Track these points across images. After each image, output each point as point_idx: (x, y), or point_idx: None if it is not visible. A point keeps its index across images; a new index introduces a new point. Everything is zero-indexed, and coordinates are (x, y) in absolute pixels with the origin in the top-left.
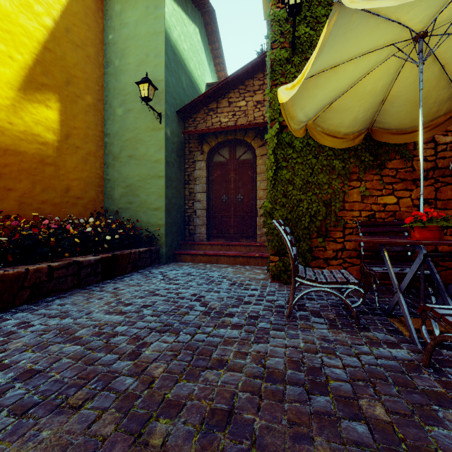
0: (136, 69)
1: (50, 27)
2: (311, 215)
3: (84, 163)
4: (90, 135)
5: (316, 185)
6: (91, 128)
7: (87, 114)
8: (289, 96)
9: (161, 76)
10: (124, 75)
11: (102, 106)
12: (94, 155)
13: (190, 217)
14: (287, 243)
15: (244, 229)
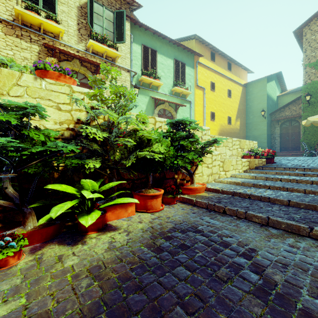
0: (257, 105)
1: (238, 103)
2: (315, 141)
3: (243, 132)
4: (243, 125)
5: (316, 134)
6: (244, 123)
7: (243, 120)
8: (303, 124)
9: (265, 106)
10: (253, 107)
11: (245, 116)
12: (244, 129)
13: (273, 145)
14: (303, 145)
15: (295, 147)
